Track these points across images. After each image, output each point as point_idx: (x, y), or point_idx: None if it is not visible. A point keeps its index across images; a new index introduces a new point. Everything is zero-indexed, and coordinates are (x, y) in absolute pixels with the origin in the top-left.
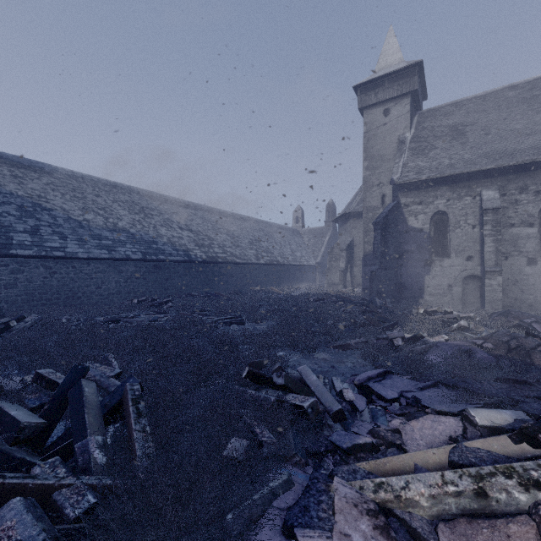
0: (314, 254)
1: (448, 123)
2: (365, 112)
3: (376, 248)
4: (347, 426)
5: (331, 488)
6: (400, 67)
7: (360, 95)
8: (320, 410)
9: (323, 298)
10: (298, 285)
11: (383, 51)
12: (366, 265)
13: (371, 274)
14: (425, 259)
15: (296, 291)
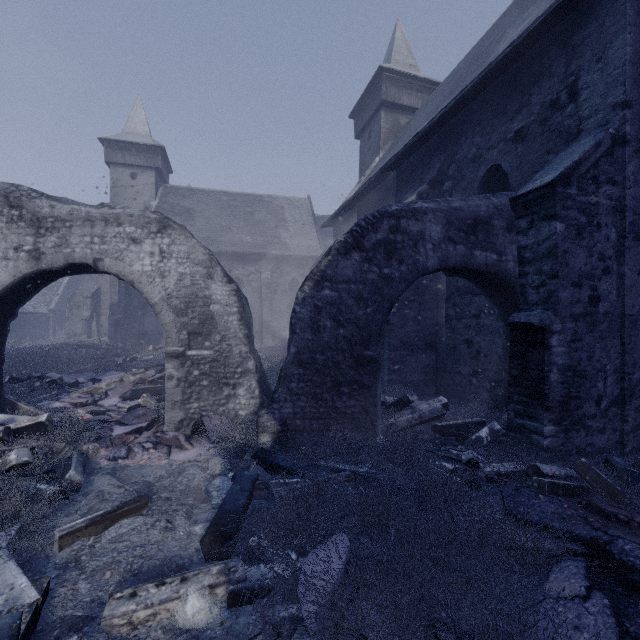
0: (45, 298)
1: (184, 205)
2: (112, 167)
3: (121, 299)
4: (79, 388)
5: (70, 394)
6: (146, 142)
7: (107, 149)
8: (64, 382)
9: (62, 347)
10: (20, 338)
11: (131, 116)
12: (113, 314)
13: (116, 322)
14: None
15: (18, 345)
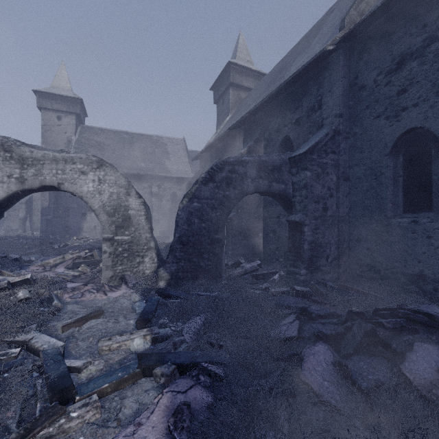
0: None
1: (97, 140)
2: (43, 111)
3: (51, 205)
4: (33, 264)
5: (29, 267)
6: (68, 95)
7: (39, 98)
8: (23, 260)
9: (6, 238)
10: None
11: (57, 75)
12: (44, 215)
13: (47, 221)
14: (82, 213)
15: None
